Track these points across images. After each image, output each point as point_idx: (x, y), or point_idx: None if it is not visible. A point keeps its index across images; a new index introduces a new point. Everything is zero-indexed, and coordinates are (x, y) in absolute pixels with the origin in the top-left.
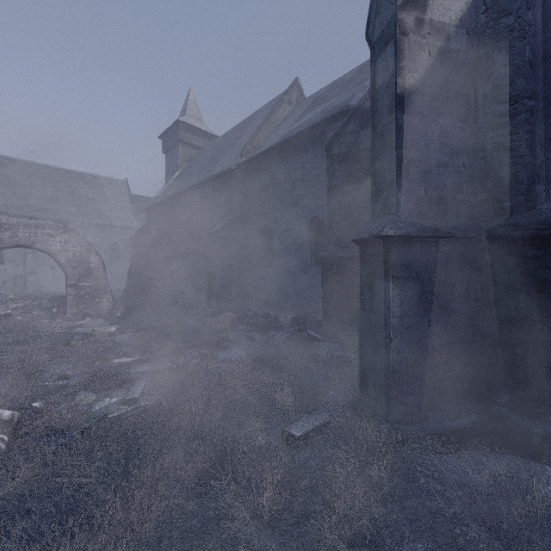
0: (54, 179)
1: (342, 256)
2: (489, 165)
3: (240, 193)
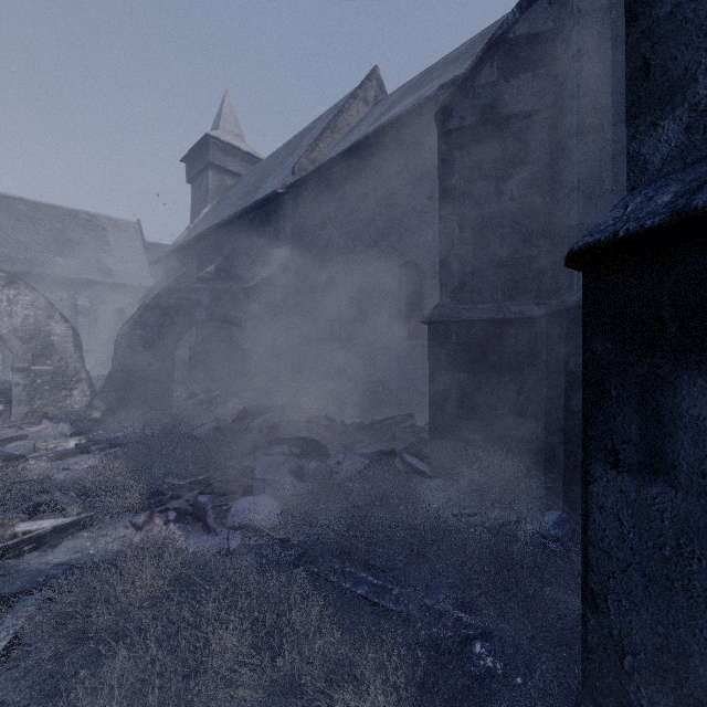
0: (33, 218)
1: (468, 319)
2: None
3: (291, 229)
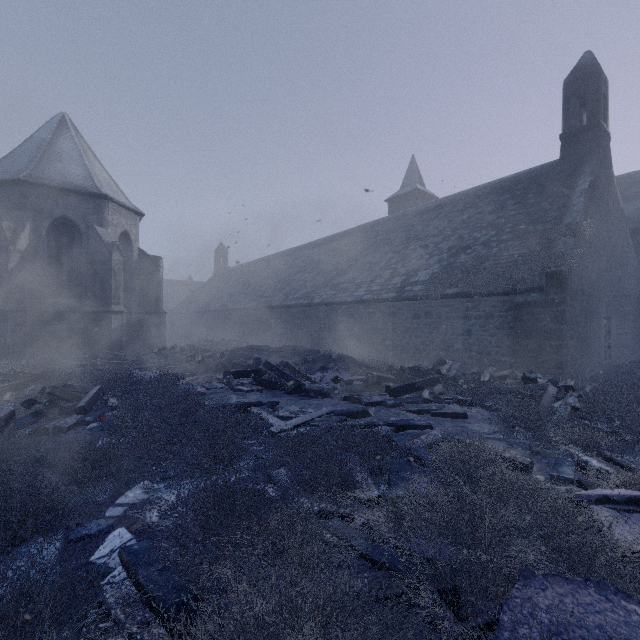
0: None
1: None
2: (34, 291)
3: None
